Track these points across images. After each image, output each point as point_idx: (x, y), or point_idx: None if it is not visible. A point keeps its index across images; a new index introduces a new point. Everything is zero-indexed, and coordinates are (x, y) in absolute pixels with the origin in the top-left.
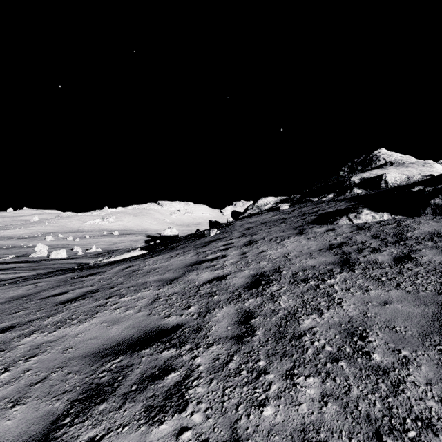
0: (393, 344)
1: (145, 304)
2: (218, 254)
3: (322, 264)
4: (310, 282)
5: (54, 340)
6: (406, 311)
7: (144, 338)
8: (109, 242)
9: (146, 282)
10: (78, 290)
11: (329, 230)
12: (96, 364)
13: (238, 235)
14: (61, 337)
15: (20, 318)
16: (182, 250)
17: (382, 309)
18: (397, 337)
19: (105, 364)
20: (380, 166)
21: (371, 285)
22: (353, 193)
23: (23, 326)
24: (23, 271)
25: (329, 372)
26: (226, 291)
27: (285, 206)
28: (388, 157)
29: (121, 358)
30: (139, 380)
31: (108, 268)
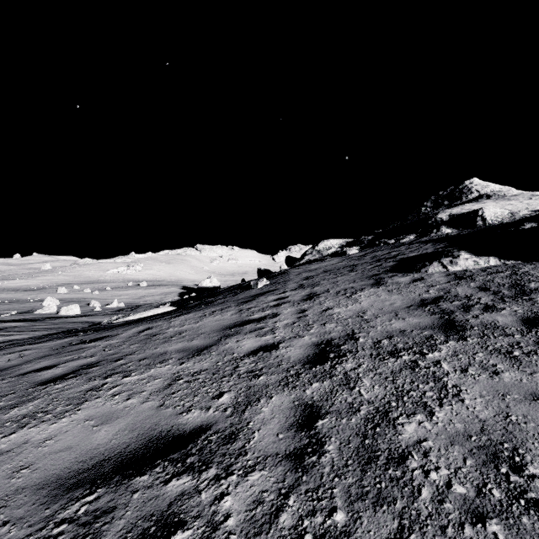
0: None
1: (157, 389)
2: (267, 312)
3: (415, 328)
4: (402, 357)
5: (6, 450)
6: None
7: (144, 452)
8: (135, 295)
9: (165, 353)
10: (72, 362)
11: (416, 280)
12: (55, 504)
13: (294, 287)
14: (19, 445)
15: None
16: (220, 306)
17: (534, 408)
18: None
19: (69, 506)
20: (474, 199)
21: (501, 363)
22: (440, 233)
23: None
24: (18, 333)
25: None
26: (278, 369)
27: (353, 249)
28: (482, 188)
29: (98, 493)
30: None
31: (120, 330)
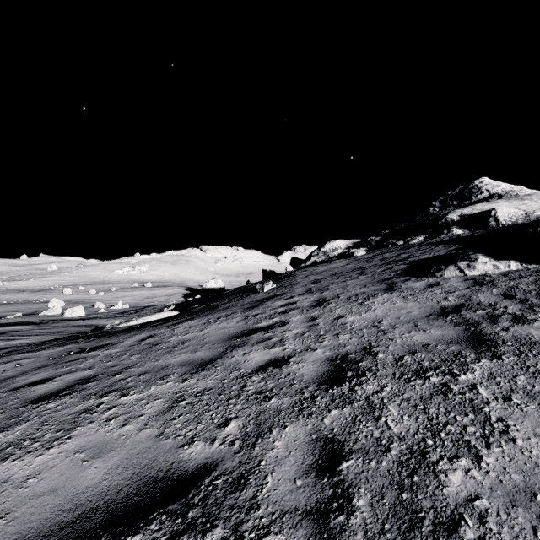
0: None
1: (156, 412)
2: (275, 319)
3: (439, 342)
4: (430, 378)
5: None
6: None
7: (139, 500)
8: (140, 297)
9: (166, 366)
10: (68, 375)
11: (431, 285)
12: None
13: (302, 291)
14: None
15: None
16: (225, 312)
17: None
18: None
19: None
20: (485, 199)
21: None
22: (451, 234)
23: None
24: (19, 337)
25: None
26: (290, 390)
27: (361, 251)
28: (493, 188)
29: None
30: None
31: (121, 337)
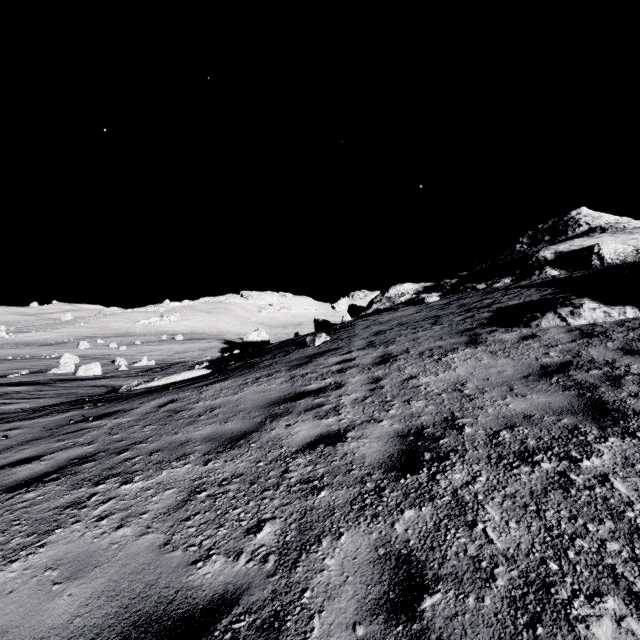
0: None
1: (165, 508)
2: (328, 380)
3: (546, 413)
4: (541, 464)
5: None
6: None
7: None
8: (169, 351)
9: (187, 441)
10: (61, 453)
11: (526, 337)
12: None
13: (362, 345)
14: None
15: None
16: (267, 370)
17: None
18: None
19: None
20: (584, 233)
21: None
22: (544, 276)
23: None
24: (18, 401)
25: None
26: (347, 478)
27: (433, 296)
28: (594, 220)
29: None
30: None
31: (136, 402)
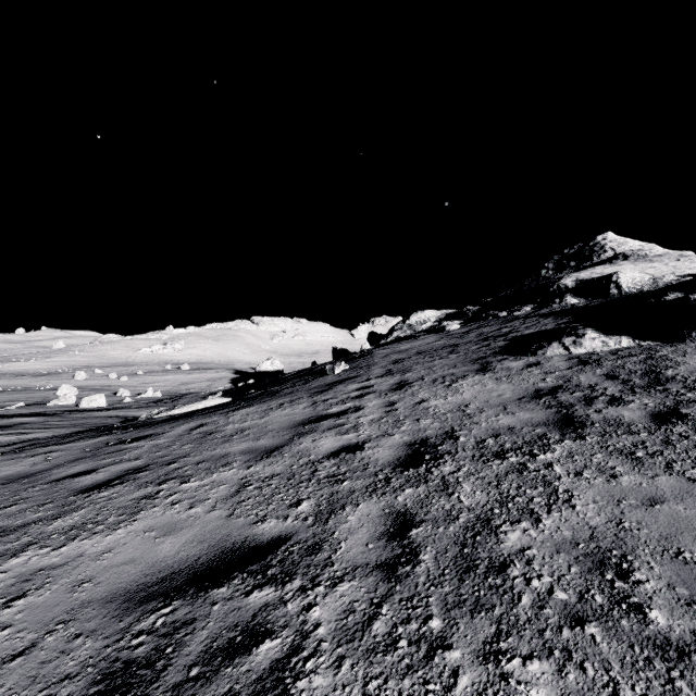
0: (685, 590)
1: (223, 496)
2: (348, 405)
3: (526, 425)
4: (509, 458)
5: (60, 563)
6: (695, 519)
7: (219, 564)
8: (174, 382)
9: (227, 454)
10: (114, 467)
11: (530, 365)
12: (128, 617)
13: (380, 373)
14: (74, 558)
15: (10, 518)
16: (289, 397)
17: (650, 514)
18: (690, 574)
19: (144, 619)
20: (607, 260)
21: (621, 466)
22: (564, 304)
23: (11, 534)
24: (33, 431)
25: (568, 650)
26: (364, 473)
27: (455, 324)
28: (619, 246)
29: (174, 606)
30: (205, 656)
31: (166, 427)
